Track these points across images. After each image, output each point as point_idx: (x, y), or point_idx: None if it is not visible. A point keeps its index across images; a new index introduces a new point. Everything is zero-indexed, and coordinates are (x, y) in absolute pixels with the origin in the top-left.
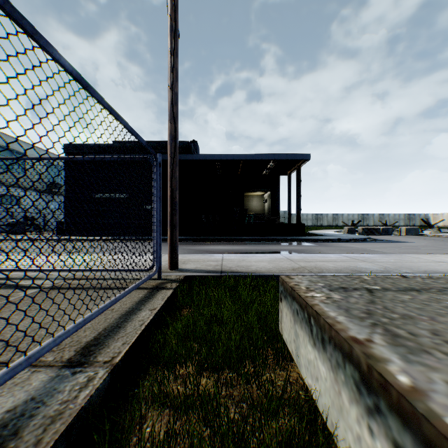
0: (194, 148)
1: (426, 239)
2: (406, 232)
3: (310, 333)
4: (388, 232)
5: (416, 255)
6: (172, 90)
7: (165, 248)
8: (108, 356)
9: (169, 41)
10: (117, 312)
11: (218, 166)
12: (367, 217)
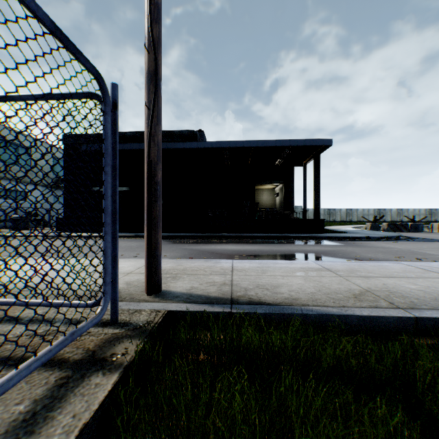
0: (201, 138)
1: None
2: None
3: None
4: (417, 228)
5: None
6: None
7: (163, 248)
8: None
9: None
10: None
11: (226, 155)
12: (383, 212)
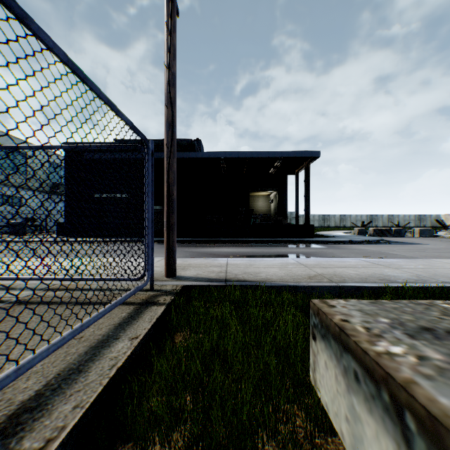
0: (198, 146)
1: (443, 240)
2: (420, 234)
3: (401, 440)
4: (400, 233)
5: (445, 259)
6: (169, 70)
7: None
8: (42, 437)
9: (166, 13)
10: (86, 342)
11: (223, 164)
12: (375, 218)
